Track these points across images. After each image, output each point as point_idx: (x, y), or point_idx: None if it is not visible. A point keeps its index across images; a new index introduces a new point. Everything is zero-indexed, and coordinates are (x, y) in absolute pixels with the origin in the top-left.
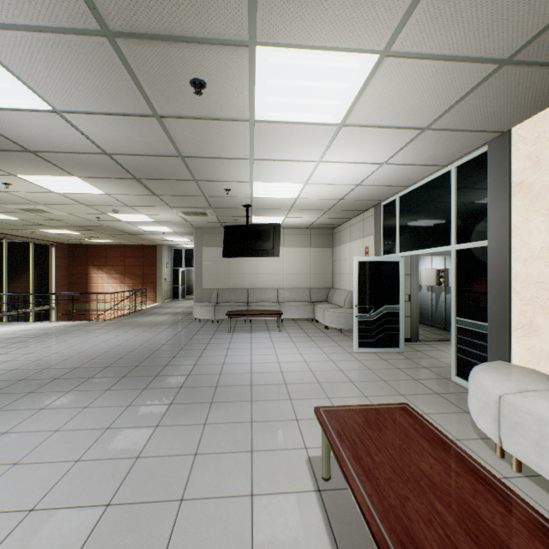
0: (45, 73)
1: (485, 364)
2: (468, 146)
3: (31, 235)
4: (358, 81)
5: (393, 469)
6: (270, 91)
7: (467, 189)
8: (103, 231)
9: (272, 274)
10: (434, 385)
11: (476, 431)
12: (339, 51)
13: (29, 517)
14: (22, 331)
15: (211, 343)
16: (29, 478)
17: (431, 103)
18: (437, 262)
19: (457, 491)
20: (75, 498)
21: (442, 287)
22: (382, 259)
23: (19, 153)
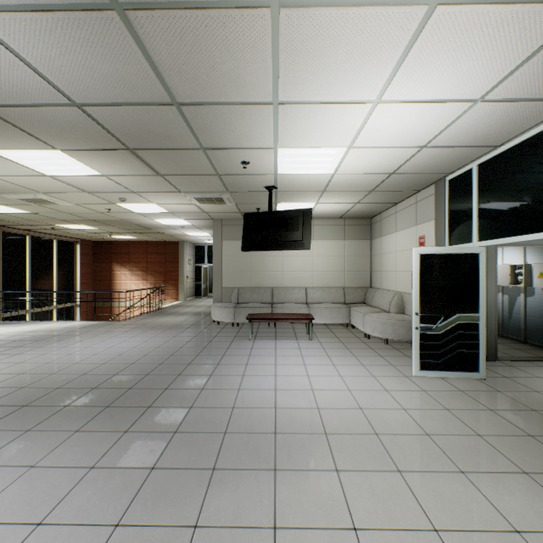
0: None
1: None
2: None
3: (53, 231)
4: None
5: None
6: None
7: None
8: (120, 225)
9: (299, 270)
10: None
11: None
12: None
13: None
14: (31, 332)
15: (227, 355)
16: None
17: None
18: (512, 256)
19: None
20: None
21: (520, 288)
22: (453, 250)
23: None
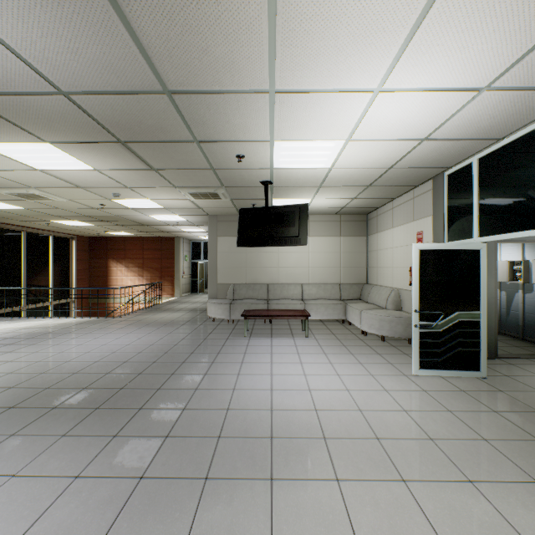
0: None
1: None
2: None
3: (49, 227)
4: None
5: None
6: None
7: None
8: (115, 221)
9: (295, 267)
10: None
11: None
12: None
13: None
14: (24, 329)
15: (222, 352)
16: None
17: None
18: (510, 252)
19: None
20: None
21: (518, 284)
22: (453, 246)
23: None
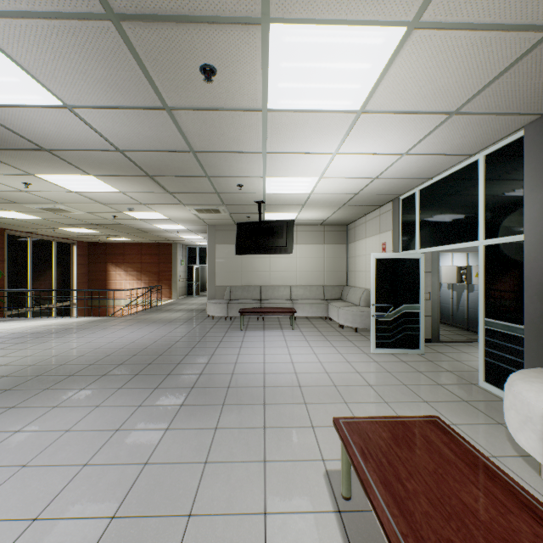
0: (53, 65)
1: (524, 371)
2: (501, 131)
3: (53, 234)
4: (381, 60)
5: (430, 501)
6: (284, 75)
7: (498, 179)
8: (120, 229)
9: (285, 271)
10: (461, 391)
11: (514, 447)
12: (361, 25)
13: (32, 528)
14: (44, 326)
15: (224, 341)
16: (36, 482)
17: (463, 82)
18: (459, 259)
19: (513, 535)
20: (80, 508)
21: (464, 285)
22: (401, 256)
23: (35, 152)
